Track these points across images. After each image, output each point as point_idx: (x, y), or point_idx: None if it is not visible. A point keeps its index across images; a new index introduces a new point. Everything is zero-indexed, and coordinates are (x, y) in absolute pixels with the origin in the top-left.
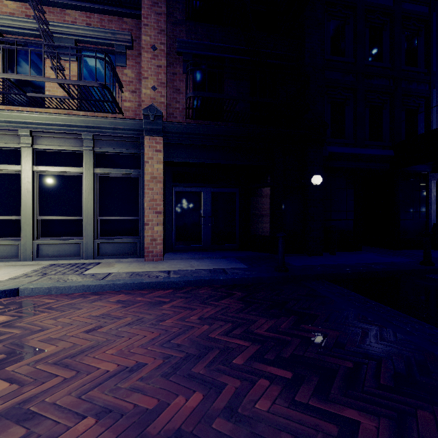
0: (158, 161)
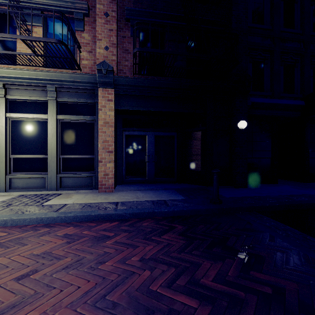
0: (110, 109)
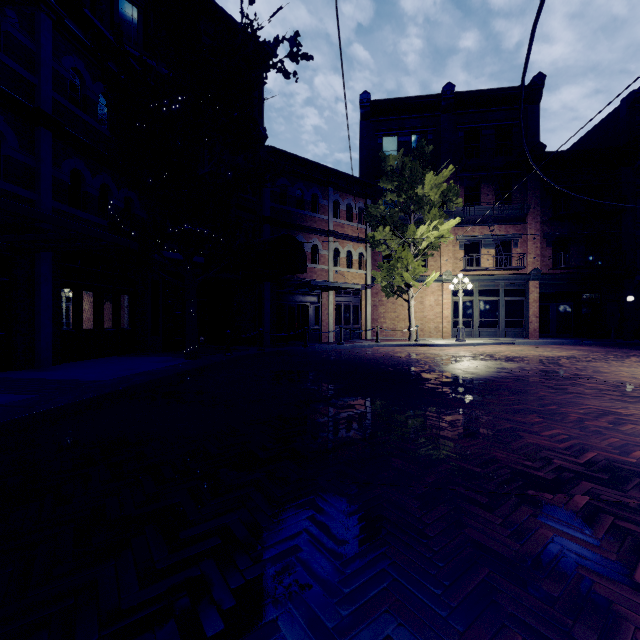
0: (536, 293)
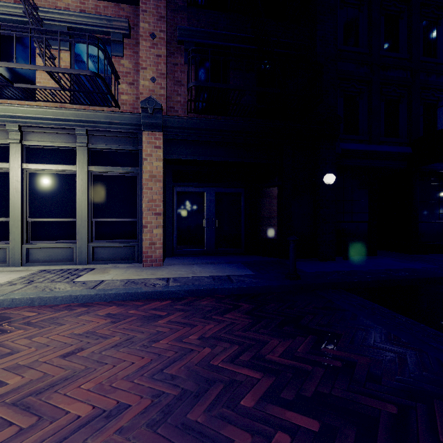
0: (157, 159)
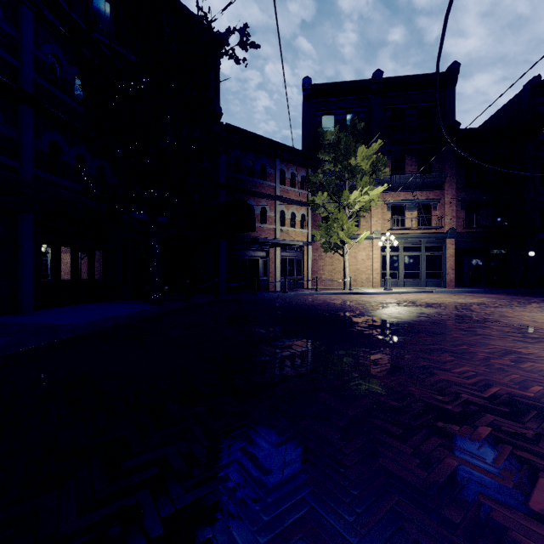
0: (452, 249)
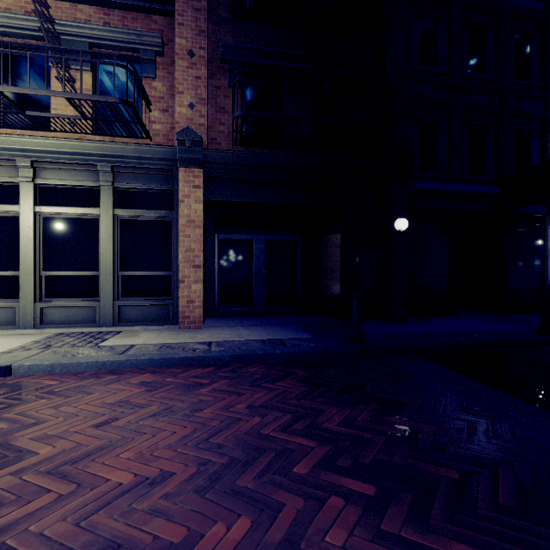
0: (196, 200)
